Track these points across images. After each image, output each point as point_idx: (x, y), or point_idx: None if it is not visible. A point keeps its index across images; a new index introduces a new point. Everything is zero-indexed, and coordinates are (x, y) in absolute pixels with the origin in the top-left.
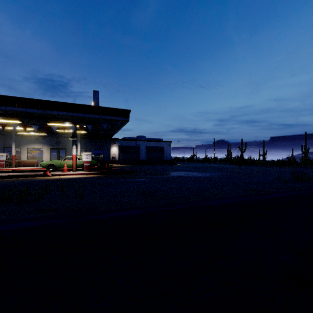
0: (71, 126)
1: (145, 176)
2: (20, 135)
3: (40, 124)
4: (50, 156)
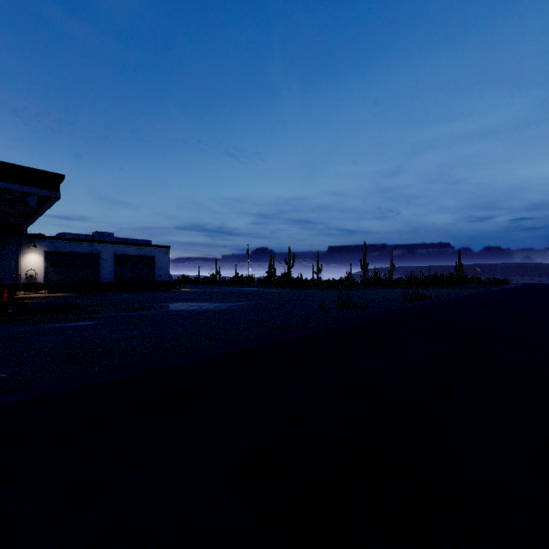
0: None
1: (98, 315)
2: None
3: None
4: None
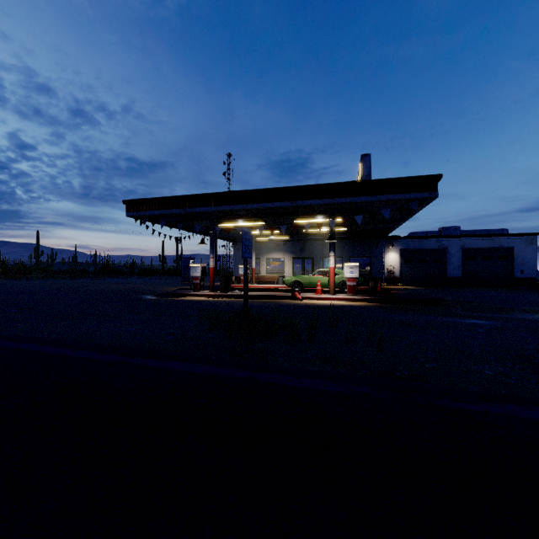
0: (329, 221)
1: (479, 313)
2: (259, 241)
3: (284, 223)
4: (293, 269)
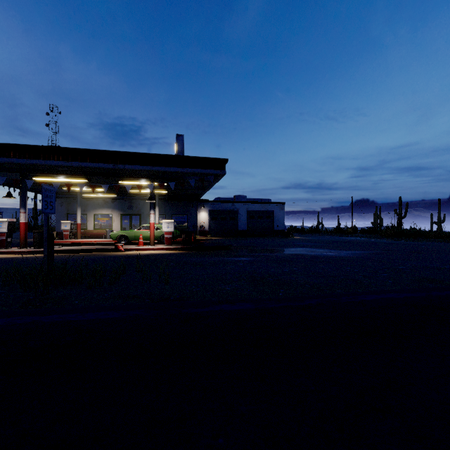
0: (148, 184)
1: (248, 253)
2: (86, 197)
3: (110, 183)
4: (121, 224)
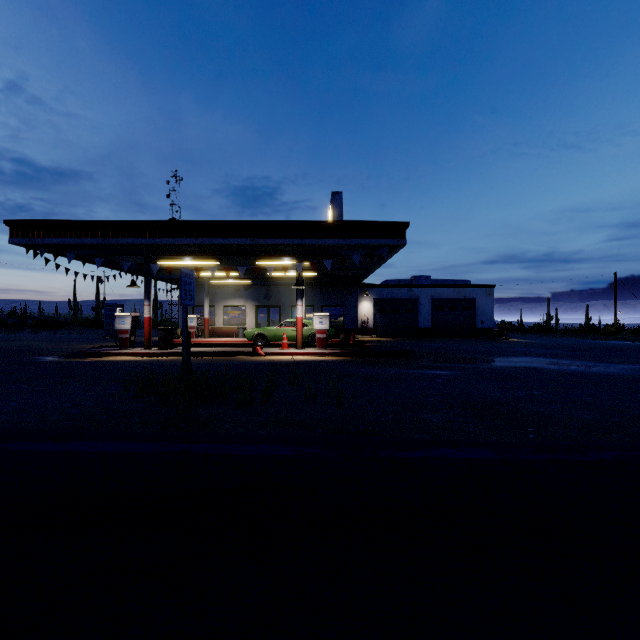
0: (296, 264)
1: (442, 364)
2: (214, 285)
3: (245, 264)
4: (256, 319)
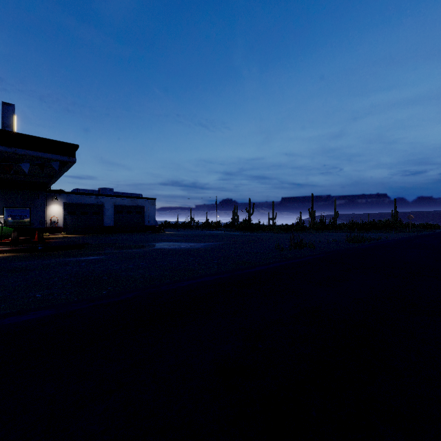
0: None
1: (103, 251)
2: None
3: None
4: None
